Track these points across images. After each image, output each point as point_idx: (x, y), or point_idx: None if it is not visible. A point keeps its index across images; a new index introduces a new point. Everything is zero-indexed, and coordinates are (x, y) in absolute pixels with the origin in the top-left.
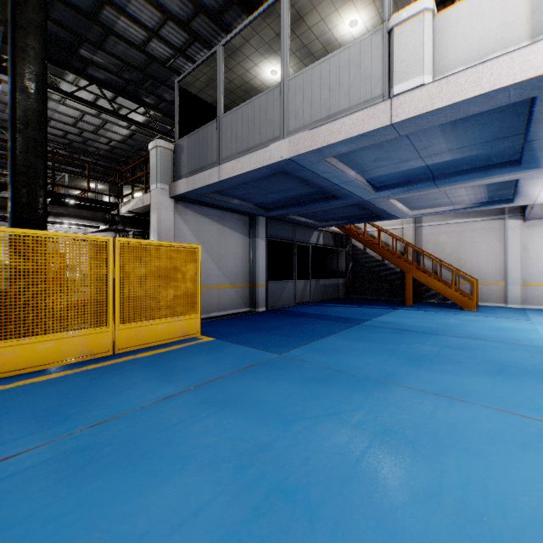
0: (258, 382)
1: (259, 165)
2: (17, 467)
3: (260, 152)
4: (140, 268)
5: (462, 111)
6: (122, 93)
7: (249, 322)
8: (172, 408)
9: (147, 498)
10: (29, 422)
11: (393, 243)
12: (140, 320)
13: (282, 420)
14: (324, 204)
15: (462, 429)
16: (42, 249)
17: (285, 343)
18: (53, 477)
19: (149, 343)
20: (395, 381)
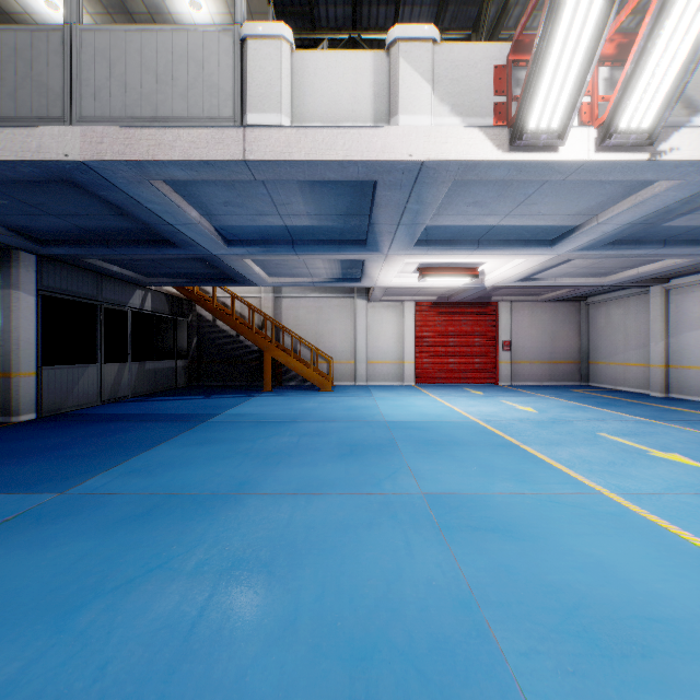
0: (4, 558)
1: (14, 154)
2: None
3: (16, 131)
4: None
5: (320, 173)
6: None
7: None
8: None
9: None
10: None
11: (250, 314)
12: None
13: (55, 614)
14: (152, 251)
15: (320, 527)
16: None
17: (75, 470)
18: None
19: None
20: (250, 490)
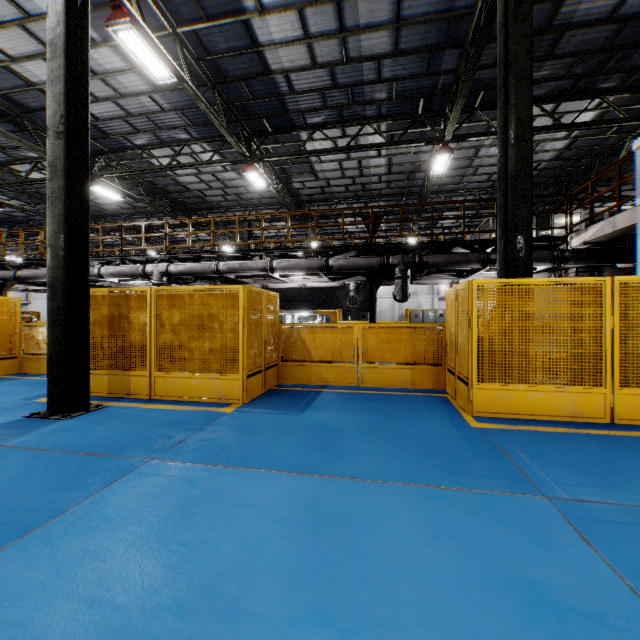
0: None
1: None
2: (599, 514)
3: None
4: None
5: None
6: (567, 97)
7: None
8: None
9: None
10: (570, 472)
11: None
12: None
13: None
14: None
15: None
16: (532, 296)
17: None
18: None
19: None
20: None
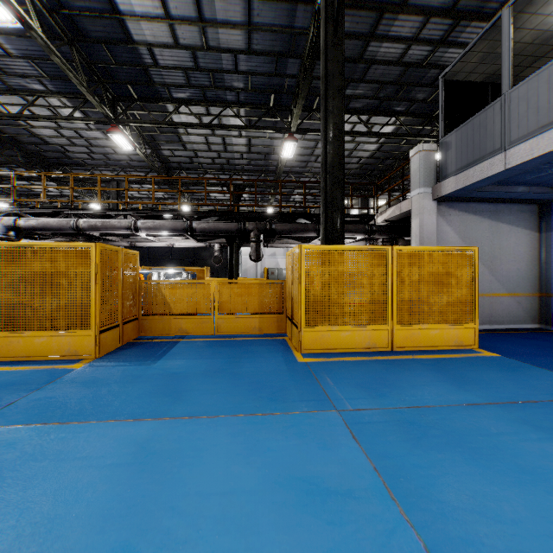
0: None
1: None
2: (369, 418)
3: None
4: (413, 273)
5: None
6: (375, 112)
7: (546, 343)
8: (484, 416)
9: (501, 490)
10: (358, 389)
11: None
12: (412, 323)
13: None
14: None
15: None
16: (343, 259)
17: None
18: (400, 435)
19: (422, 346)
20: None
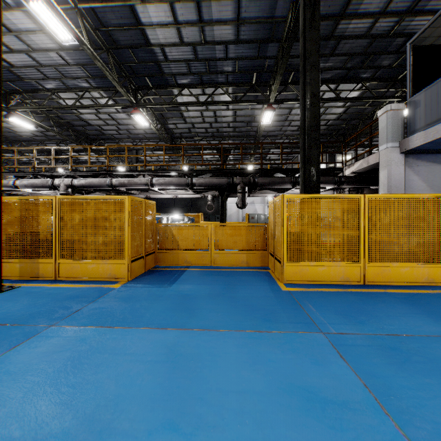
0: None
1: None
2: (352, 341)
3: None
4: (384, 218)
5: None
6: (343, 81)
7: None
8: None
9: None
10: (338, 316)
11: None
12: (383, 261)
13: None
14: None
15: None
16: (320, 206)
17: None
18: (384, 359)
19: (392, 282)
20: None
